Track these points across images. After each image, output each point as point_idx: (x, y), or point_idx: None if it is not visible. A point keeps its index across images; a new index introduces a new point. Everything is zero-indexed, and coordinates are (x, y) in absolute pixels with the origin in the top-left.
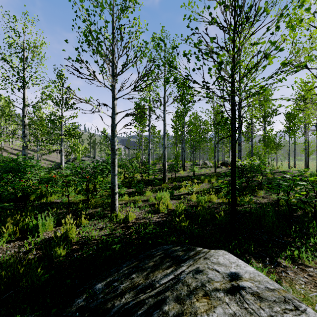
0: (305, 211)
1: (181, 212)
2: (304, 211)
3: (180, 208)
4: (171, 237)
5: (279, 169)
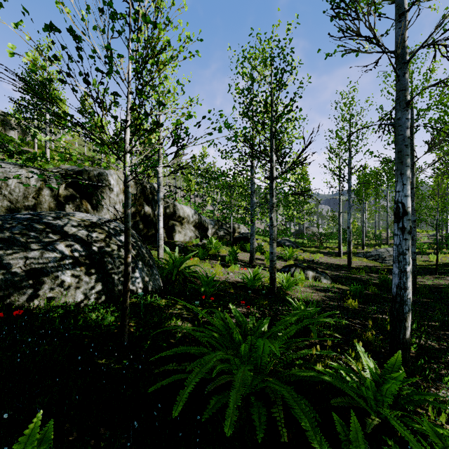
0: None
1: None
2: None
3: None
4: None
5: None
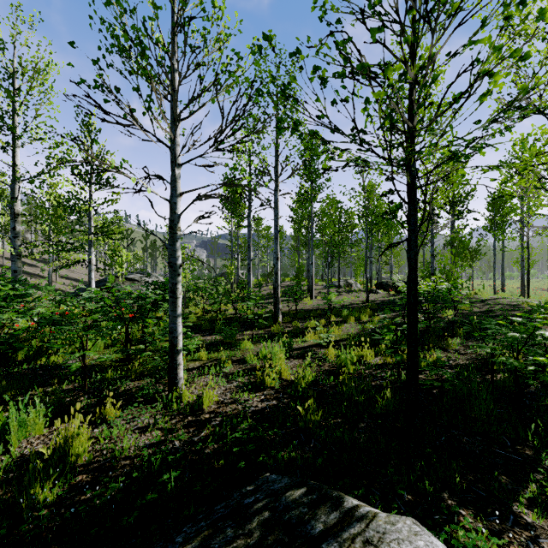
0: (544, 385)
1: (306, 387)
2: (544, 385)
3: (305, 379)
4: (287, 452)
5: (479, 295)
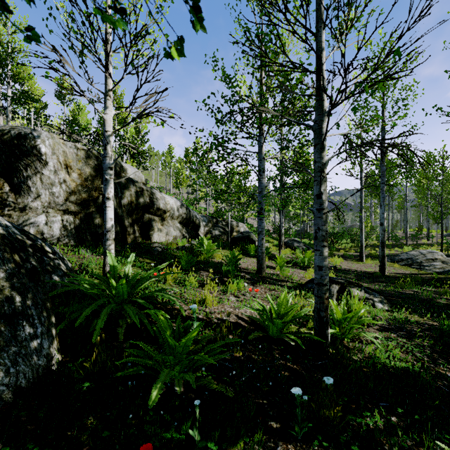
0: None
1: None
2: None
3: None
4: None
5: None
